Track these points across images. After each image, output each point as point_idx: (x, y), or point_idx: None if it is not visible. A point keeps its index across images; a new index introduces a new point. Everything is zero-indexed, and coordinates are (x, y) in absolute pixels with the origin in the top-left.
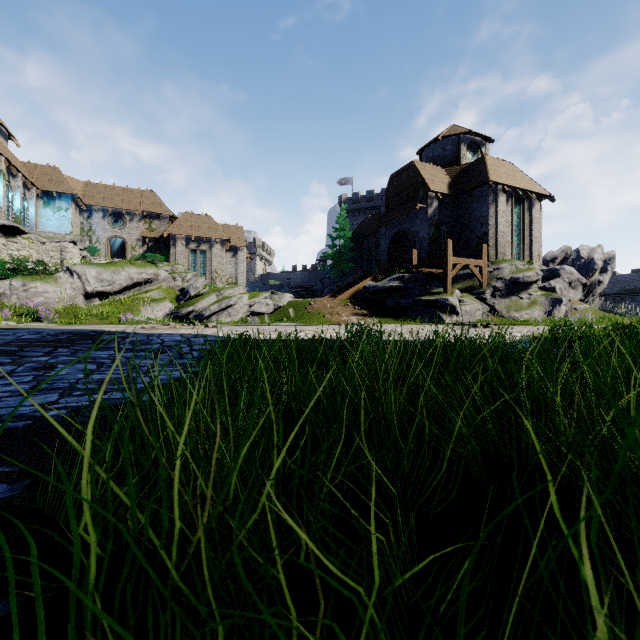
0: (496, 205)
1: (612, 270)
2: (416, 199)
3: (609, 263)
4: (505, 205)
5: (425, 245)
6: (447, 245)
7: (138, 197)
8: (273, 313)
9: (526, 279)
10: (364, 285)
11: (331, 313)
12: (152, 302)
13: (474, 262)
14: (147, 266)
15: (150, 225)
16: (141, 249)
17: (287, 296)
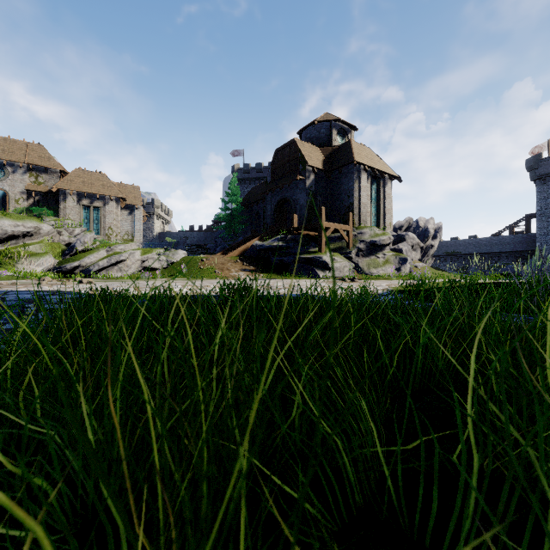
0: (359, 181)
1: (440, 237)
2: (297, 171)
3: (438, 232)
4: (366, 182)
5: (304, 211)
6: (321, 211)
7: (23, 149)
8: (166, 268)
9: (382, 242)
10: (252, 244)
11: (222, 269)
12: (30, 256)
13: (343, 227)
14: (26, 219)
15: (37, 178)
16: (26, 202)
17: (181, 253)
